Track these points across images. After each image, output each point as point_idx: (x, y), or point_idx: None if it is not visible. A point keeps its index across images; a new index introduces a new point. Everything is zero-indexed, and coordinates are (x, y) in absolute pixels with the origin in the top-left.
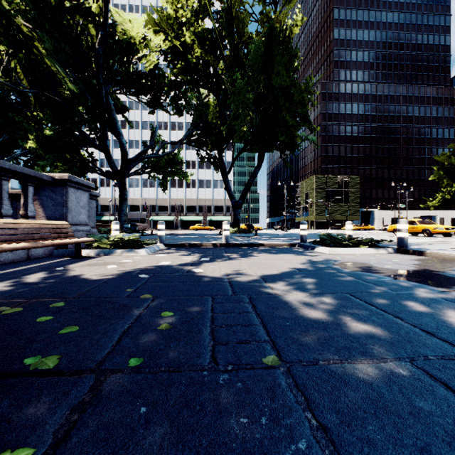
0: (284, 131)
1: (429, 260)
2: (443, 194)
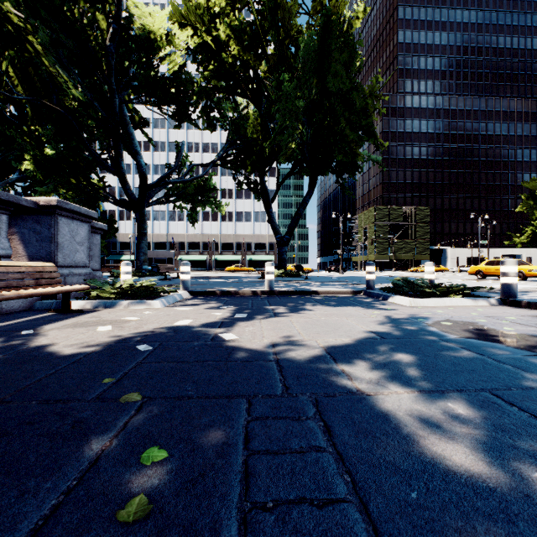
0: (343, 149)
1: None
2: (533, 228)
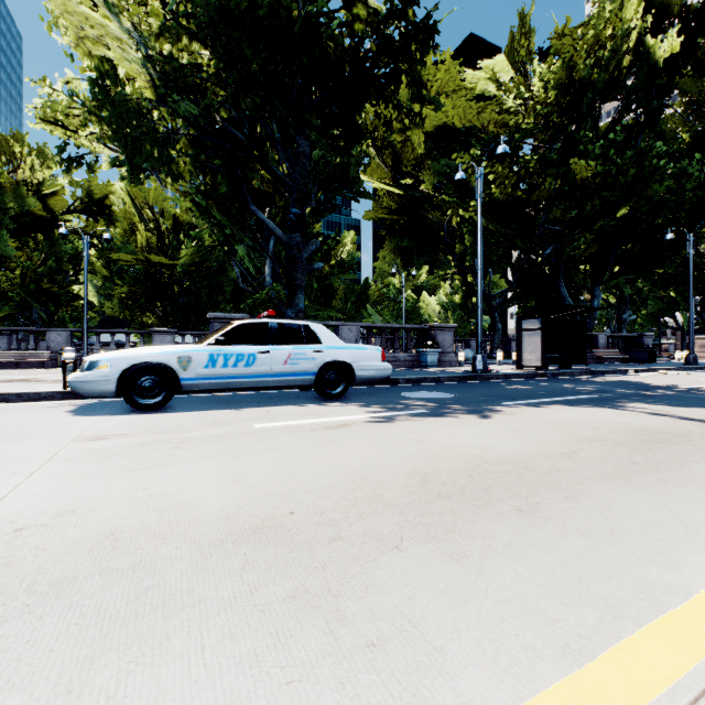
0: None
1: None
2: None
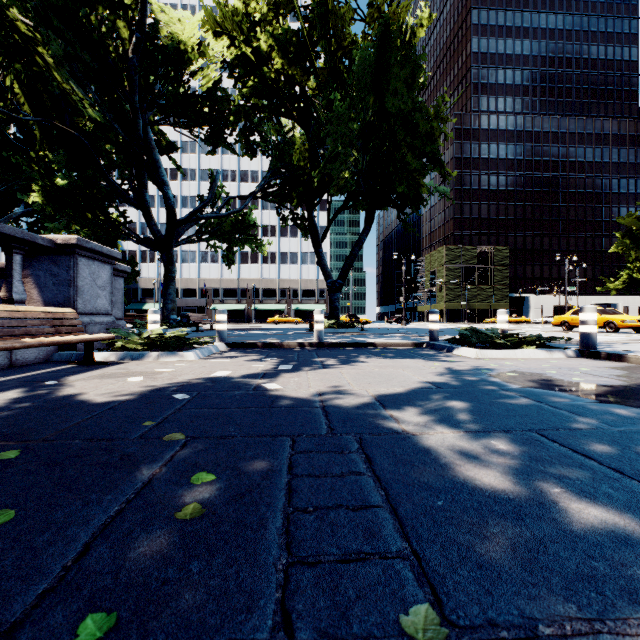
0: (404, 179)
1: (637, 369)
2: (630, 272)
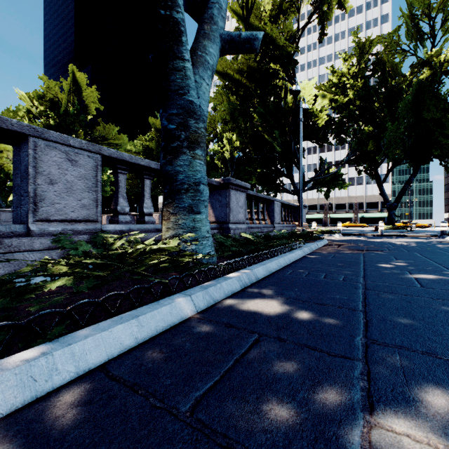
0: (438, 148)
1: None
2: None
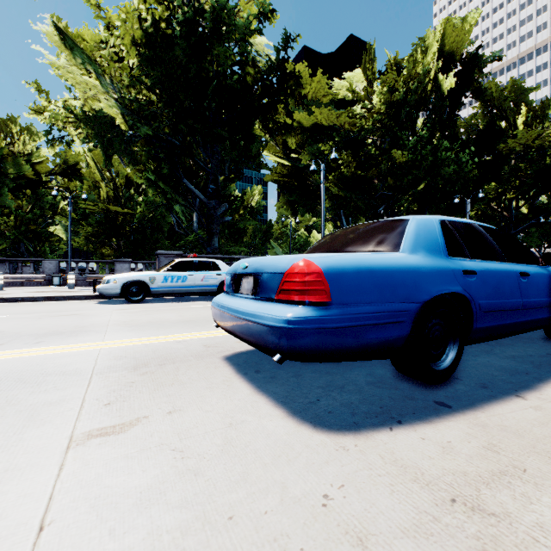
0: None
1: None
2: None
